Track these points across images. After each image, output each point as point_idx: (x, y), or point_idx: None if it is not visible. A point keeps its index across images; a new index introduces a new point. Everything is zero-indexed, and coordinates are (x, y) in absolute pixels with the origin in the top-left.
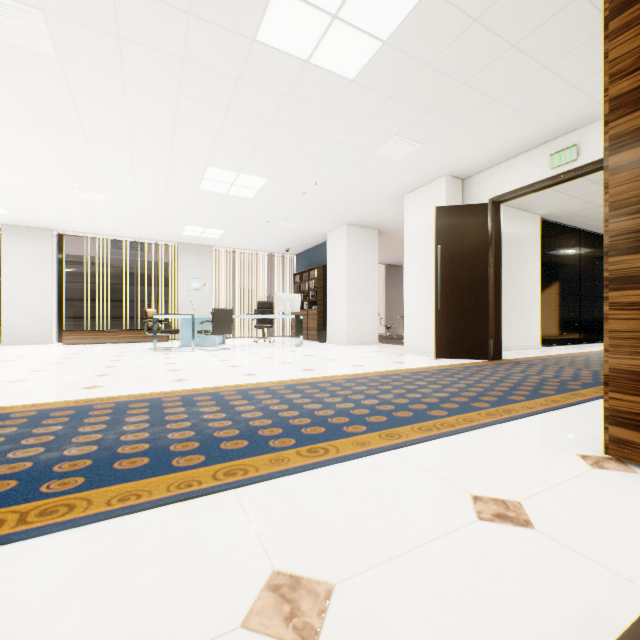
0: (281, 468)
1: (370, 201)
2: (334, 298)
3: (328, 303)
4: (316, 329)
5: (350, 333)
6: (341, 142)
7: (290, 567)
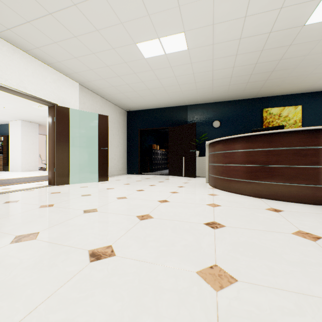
0: (0, 186)
1: (32, 116)
2: (14, 151)
3: (11, 153)
4: (3, 165)
5: (23, 166)
6: (17, 102)
7: (5, 188)
